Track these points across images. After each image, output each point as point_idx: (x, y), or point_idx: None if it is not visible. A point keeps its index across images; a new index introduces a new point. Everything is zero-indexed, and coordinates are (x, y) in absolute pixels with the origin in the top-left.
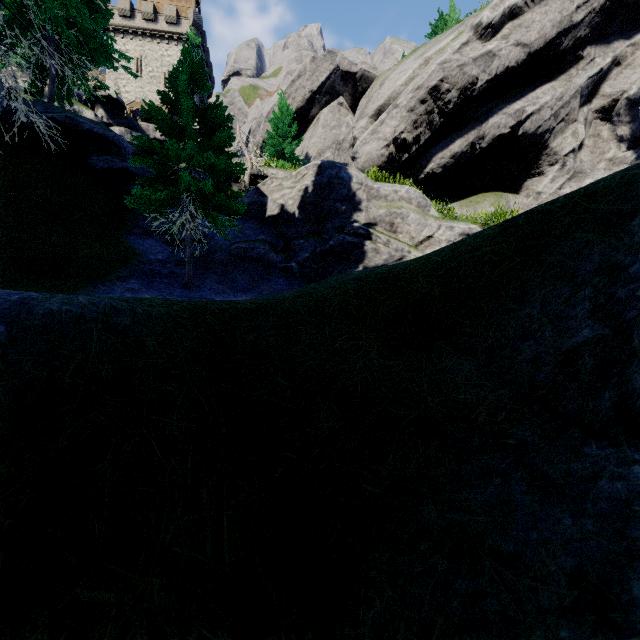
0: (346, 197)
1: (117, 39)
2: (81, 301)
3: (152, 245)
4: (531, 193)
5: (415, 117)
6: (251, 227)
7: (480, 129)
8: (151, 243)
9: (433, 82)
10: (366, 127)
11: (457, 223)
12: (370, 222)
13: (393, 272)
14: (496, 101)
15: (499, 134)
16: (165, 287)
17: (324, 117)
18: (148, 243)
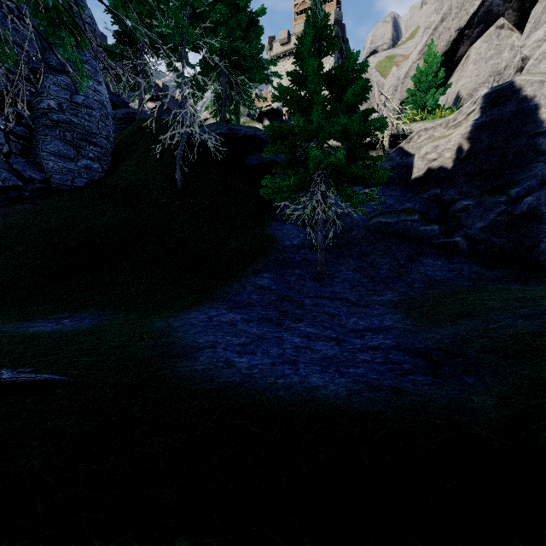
0: None
1: (279, 64)
2: None
3: (289, 230)
4: None
5: None
6: (393, 195)
7: None
8: (289, 228)
9: None
10: (544, 38)
11: None
12: None
13: None
14: None
15: None
16: (295, 281)
17: (476, 51)
18: (286, 228)
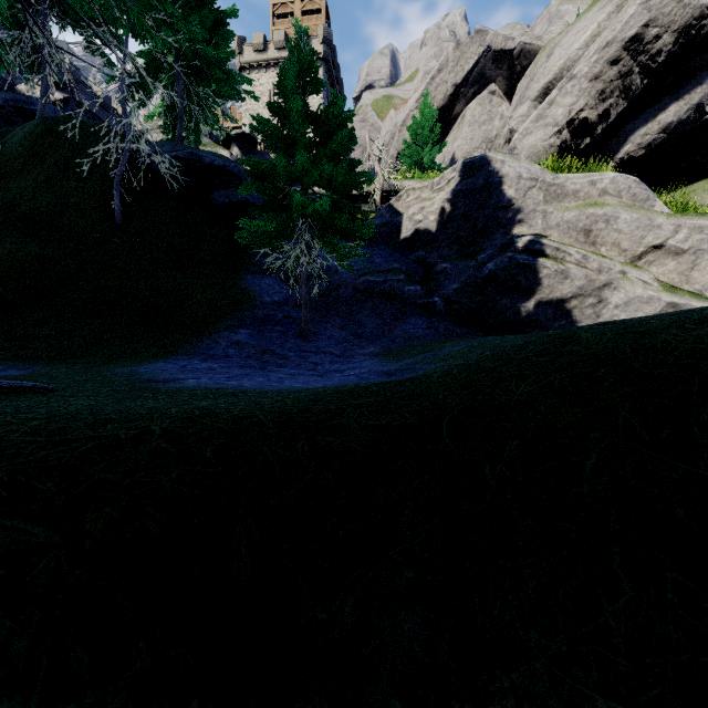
0: (512, 201)
1: (252, 76)
2: None
3: (269, 284)
4: None
5: (601, 86)
6: (382, 254)
7: None
8: (268, 282)
9: (631, 31)
10: (527, 114)
11: None
12: (550, 233)
13: None
14: None
15: None
16: (277, 337)
17: (471, 113)
18: (265, 282)
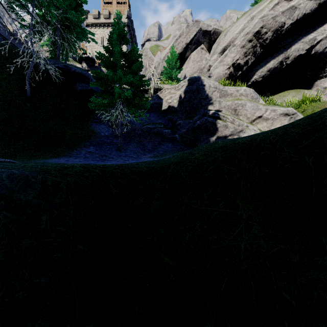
0: (207, 96)
1: (92, 29)
2: (2, 176)
3: (103, 128)
4: (319, 88)
5: (245, 50)
6: (154, 116)
7: (286, 53)
8: (103, 127)
9: (256, 29)
10: (216, 59)
11: (278, 107)
12: (221, 110)
13: (254, 142)
14: (296, 35)
15: (298, 54)
16: (107, 150)
17: (193, 56)
18: (101, 127)
